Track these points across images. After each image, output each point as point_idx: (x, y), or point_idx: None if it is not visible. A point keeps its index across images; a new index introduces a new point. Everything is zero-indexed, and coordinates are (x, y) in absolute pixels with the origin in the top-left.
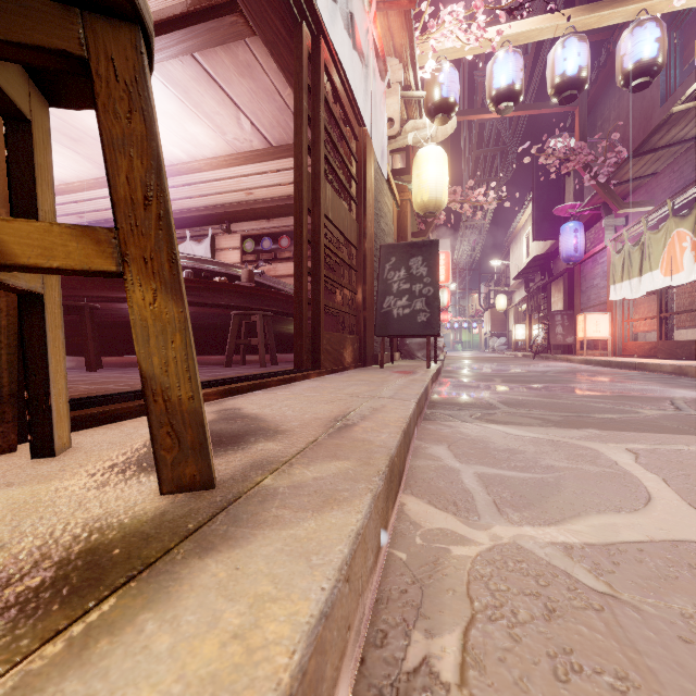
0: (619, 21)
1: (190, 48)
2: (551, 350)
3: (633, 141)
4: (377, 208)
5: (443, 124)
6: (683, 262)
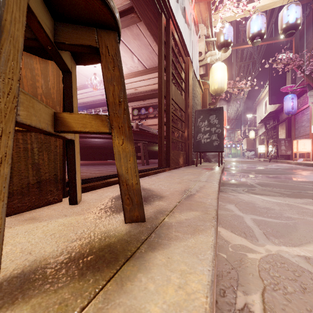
0: None
1: None
2: (279, 158)
3: None
4: (193, 93)
5: (225, 52)
6: None
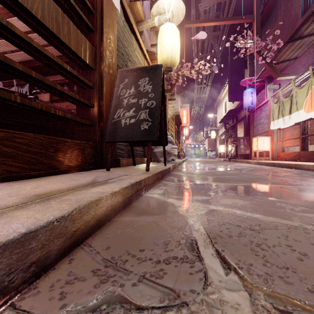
0: None
1: None
2: (238, 157)
3: (283, 42)
4: (123, 49)
5: None
6: None
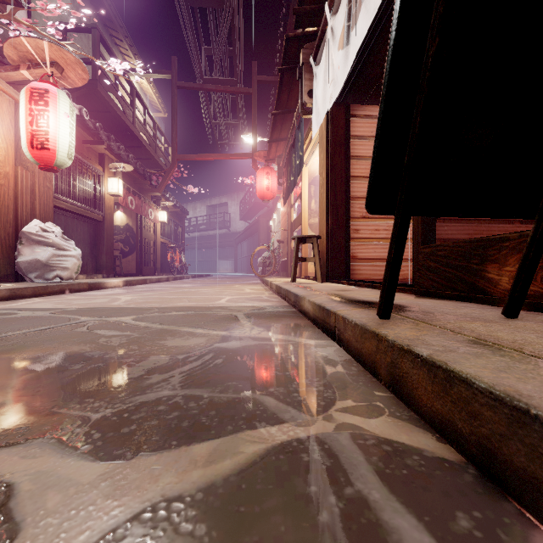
0: None
1: None
2: None
3: None
4: None
5: None
6: None
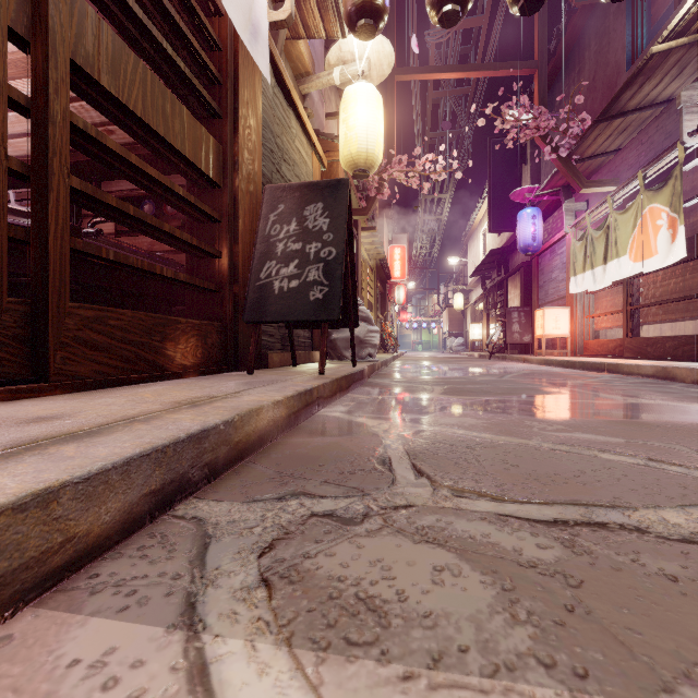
0: None
1: None
2: (508, 350)
3: (595, 116)
4: (272, 142)
5: (369, 38)
6: (657, 244)
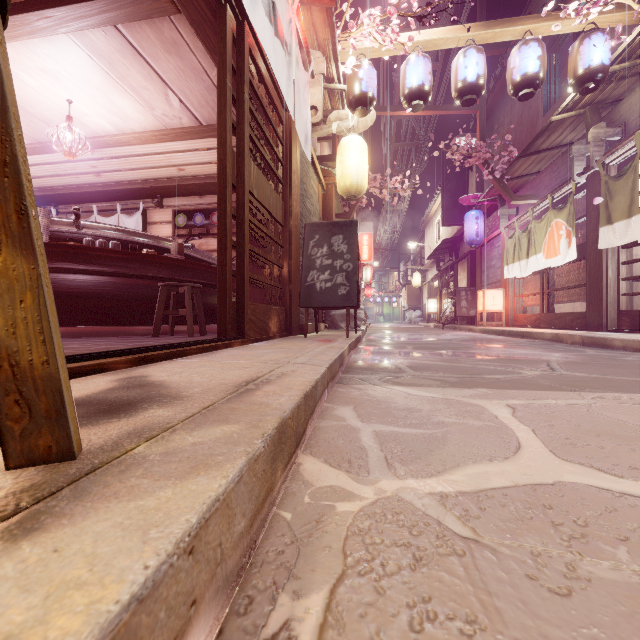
0: (509, 38)
1: (113, 19)
2: (458, 321)
3: (522, 144)
4: (303, 189)
5: (362, 116)
6: (560, 247)
